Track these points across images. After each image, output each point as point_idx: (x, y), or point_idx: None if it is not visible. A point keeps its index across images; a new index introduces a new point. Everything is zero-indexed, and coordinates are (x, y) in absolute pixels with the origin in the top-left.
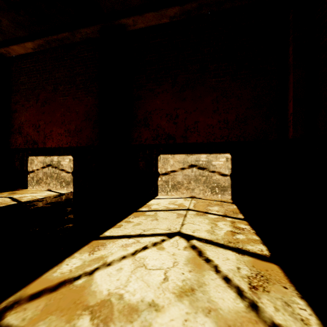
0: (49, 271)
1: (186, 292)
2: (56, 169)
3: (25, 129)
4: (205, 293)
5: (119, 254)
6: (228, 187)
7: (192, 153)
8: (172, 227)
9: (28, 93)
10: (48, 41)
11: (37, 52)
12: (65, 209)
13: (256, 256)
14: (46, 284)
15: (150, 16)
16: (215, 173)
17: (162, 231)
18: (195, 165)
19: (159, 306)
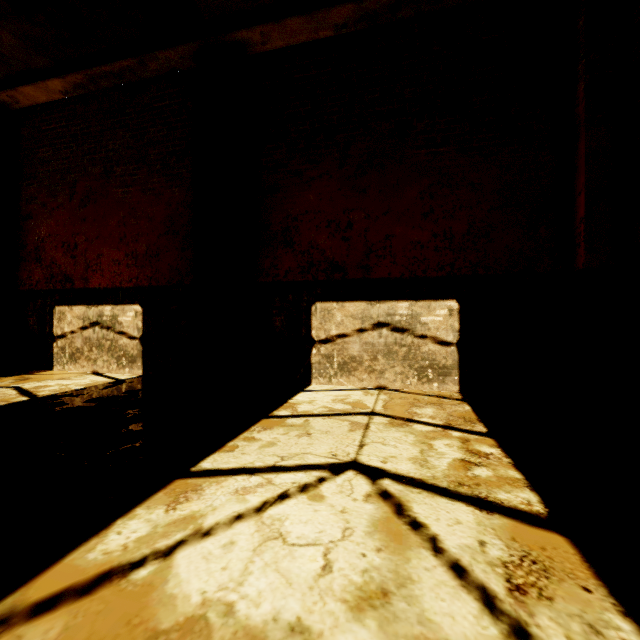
0: (79, 548)
1: (372, 599)
2: (110, 331)
3: (49, 251)
4: (412, 602)
5: (230, 510)
6: (452, 367)
7: (380, 298)
8: (341, 451)
9: (55, 180)
10: (93, 76)
11: (71, 100)
12: (124, 413)
13: (518, 516)
14: (70, 578)
15: (297, 23)
16: (426, 340)
17: (319, 459)
18: (387, 323)
19: (312, 632)
